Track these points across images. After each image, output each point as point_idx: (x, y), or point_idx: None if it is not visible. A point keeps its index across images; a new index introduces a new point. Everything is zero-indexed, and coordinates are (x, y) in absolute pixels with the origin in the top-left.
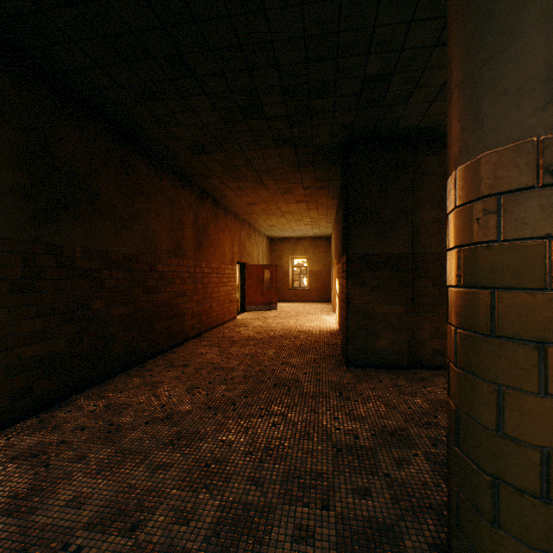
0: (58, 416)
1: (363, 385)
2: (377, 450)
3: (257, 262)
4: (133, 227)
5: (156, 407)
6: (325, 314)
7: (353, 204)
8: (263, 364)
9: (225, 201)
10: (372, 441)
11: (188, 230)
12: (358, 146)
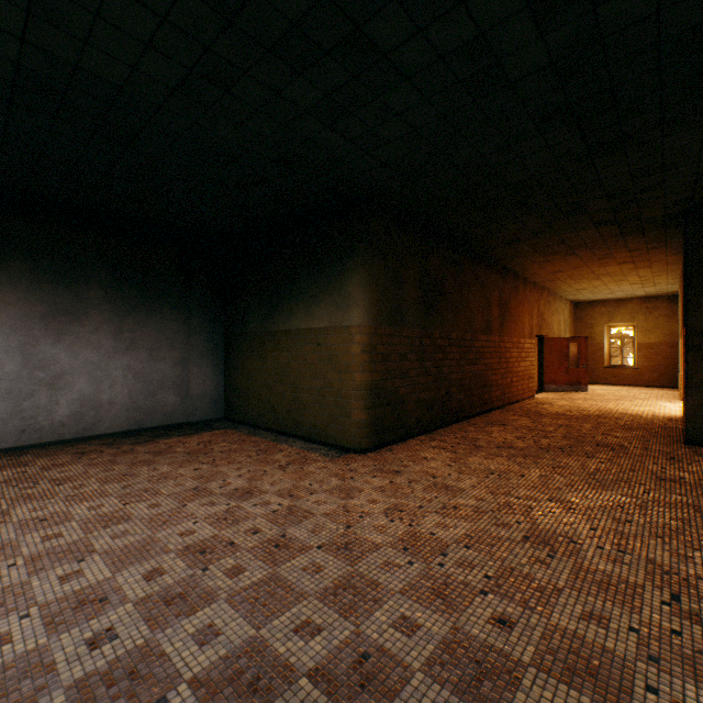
0: (437, 437)
1: (702, 457)
2: (700, 485)
3: (557, 334)
4: (461, 313)
5: (498, 442)
6: (663, 400)
7: (694, 275)
8: (580, 432)
9: (524, 273)
10: (698, 482)
11: (494, 308)
12: (700, 213)
